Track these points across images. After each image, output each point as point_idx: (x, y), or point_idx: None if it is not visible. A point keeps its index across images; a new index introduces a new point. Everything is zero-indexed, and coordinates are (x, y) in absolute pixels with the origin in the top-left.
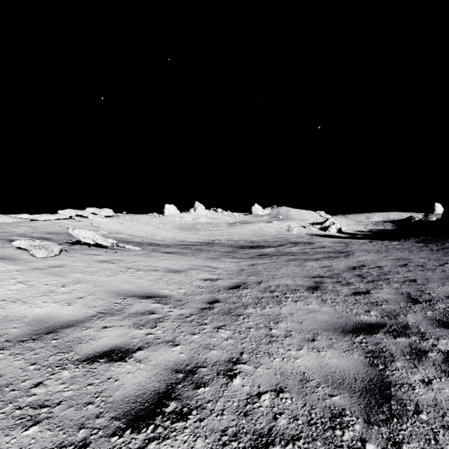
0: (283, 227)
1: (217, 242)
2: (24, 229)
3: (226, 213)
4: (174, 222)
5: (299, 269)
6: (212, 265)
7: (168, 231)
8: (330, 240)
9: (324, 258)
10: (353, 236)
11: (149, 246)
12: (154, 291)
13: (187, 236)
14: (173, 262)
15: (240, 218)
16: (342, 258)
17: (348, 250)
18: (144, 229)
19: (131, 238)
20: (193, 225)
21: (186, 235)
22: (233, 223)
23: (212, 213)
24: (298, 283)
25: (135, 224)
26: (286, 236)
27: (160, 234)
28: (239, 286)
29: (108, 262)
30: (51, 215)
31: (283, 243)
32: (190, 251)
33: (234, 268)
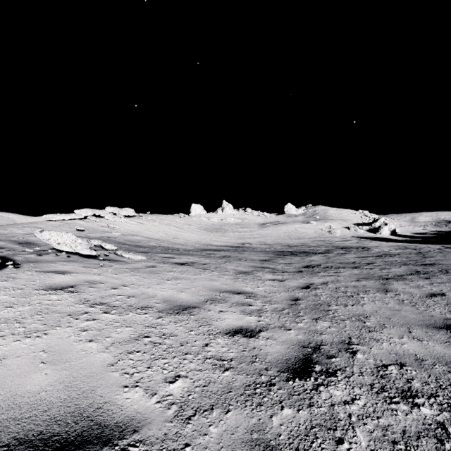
0: (323, 228)
1: (247, 246)
2: (28, 230)
3: (256, 213)
4: (200, 222)
5: (393, 299)
6: (244, 289)
7: (192, 233)
8: (388, 245)
9: (411, 275)
10: (414, 240)
11: (161, 253)
12: (99, 401)
13: (213, 239)
14: (183, 283)
15: (272, 218)
16: (443, 276)
17: (432, 260)
18: (166, 230)
19: (146, 241)
20: (221, 226)
21: (212, 237)
22: (264, 224)
23: (241, 213)
24: (438, 353)
25: (156, 225)
26: (328, 239)
27: (182, 236)
28: (311, 362)
29: (67, 288)
30: (65, 215)
31: (329, 248)
32: (213, 261)
33: (281, 294)
